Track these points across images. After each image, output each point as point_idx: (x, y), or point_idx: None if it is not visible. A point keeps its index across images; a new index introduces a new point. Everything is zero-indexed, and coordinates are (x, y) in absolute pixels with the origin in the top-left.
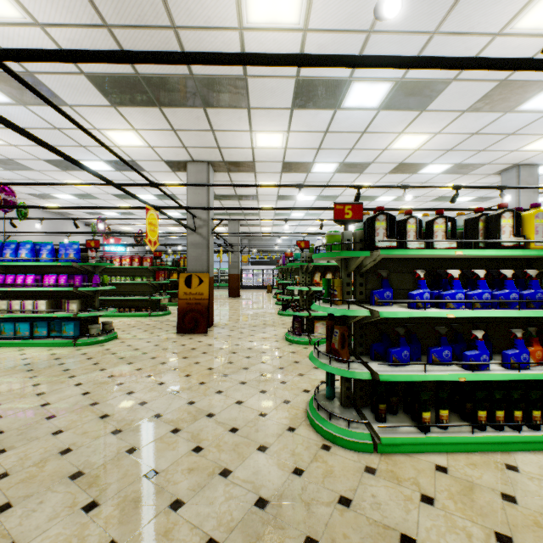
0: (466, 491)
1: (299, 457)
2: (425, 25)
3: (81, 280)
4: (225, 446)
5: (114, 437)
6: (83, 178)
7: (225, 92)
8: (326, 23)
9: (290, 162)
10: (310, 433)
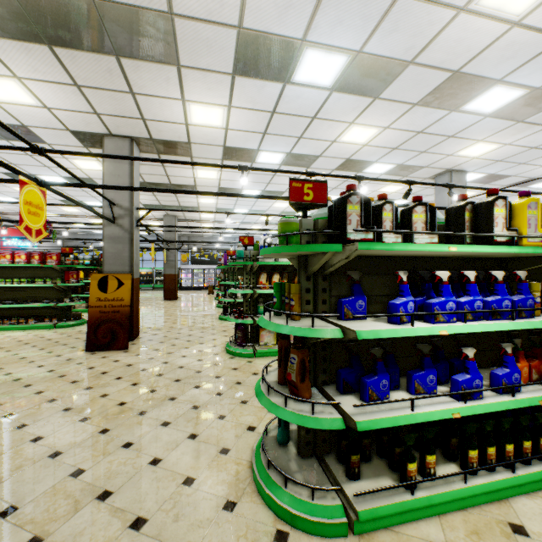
0: None
1: None
2: None
3: None
4: None
5: None
6: None
7: (144, 36)
8: None
9: (232, 147)
10: (257, 510)
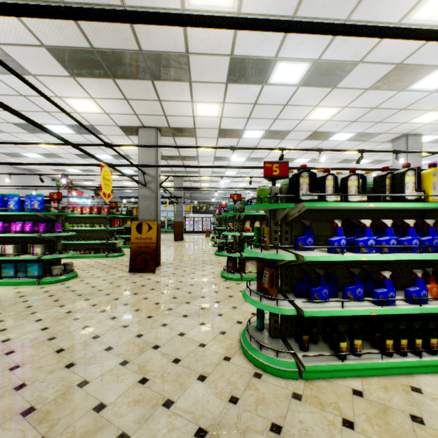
0: (380, 414)
1: (235, 386)
2: (339, 13)
3: (45, 227)
4: (168, 377)
5: (67, 371)
6: (48, 140)
7: (170, 67)
8: (256, 8)
9: (225, 129)
10: (243, 362)
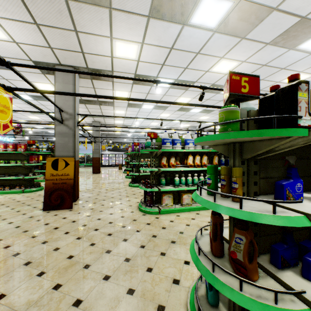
0: None
1: None
2: None
3: None
4: None
5: None
6: None
7: None
8: None
9: (140, 75)
10: None
